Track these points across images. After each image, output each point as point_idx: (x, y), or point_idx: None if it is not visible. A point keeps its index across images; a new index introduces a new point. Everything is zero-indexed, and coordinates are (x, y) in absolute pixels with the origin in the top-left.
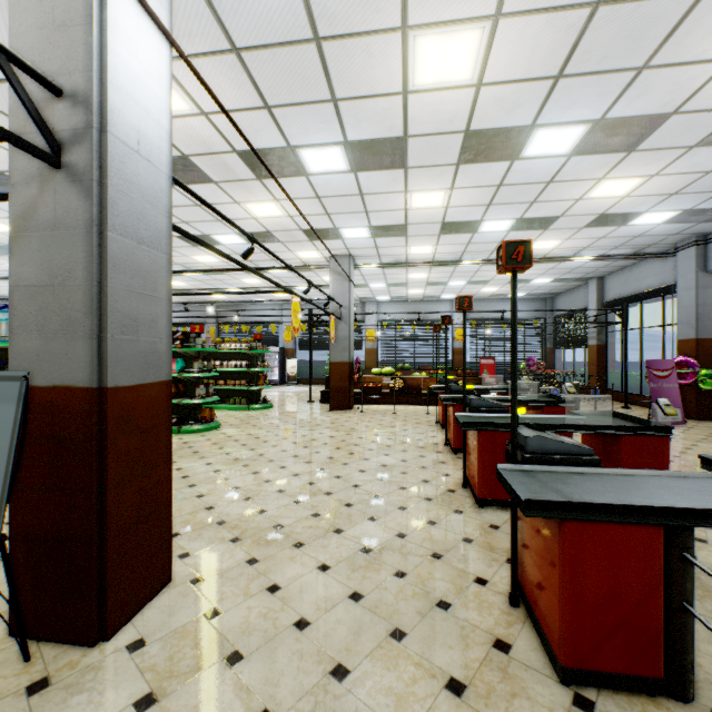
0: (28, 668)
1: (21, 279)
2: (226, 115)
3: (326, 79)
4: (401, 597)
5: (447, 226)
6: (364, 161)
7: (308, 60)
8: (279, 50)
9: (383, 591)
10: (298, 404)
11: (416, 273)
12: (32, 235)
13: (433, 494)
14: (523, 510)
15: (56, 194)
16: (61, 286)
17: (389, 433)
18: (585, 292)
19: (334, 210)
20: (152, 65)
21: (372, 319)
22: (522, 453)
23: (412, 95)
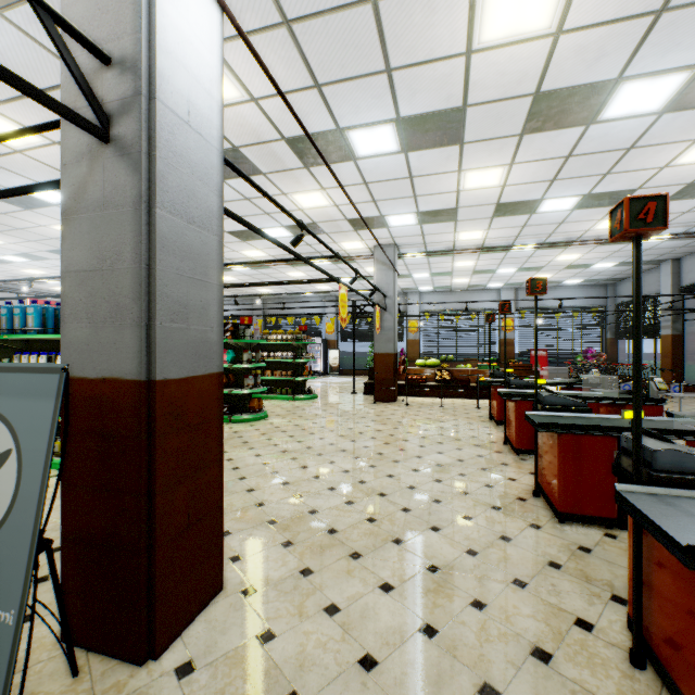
0: (75, 685)
1: (72, 264)
2: (277, 90)
3: (381, 46)
4: (484, 638)
5: (502, 207)
6: (416, 139)
7: (363, 25)
8: (332, 17)
9: (460, 626)
10: (342, 395)
11: (463, 260)
12: (82, 216)
13: (500, 502)
14: (683, 558)
15: (104, 170)
16: (110, 270)
17: (439, 428)
18: (656, 276)
19: (381, 197)
20: (203, 29)
21: (414, 310)
22: (648, 470)
23: (476, 54)
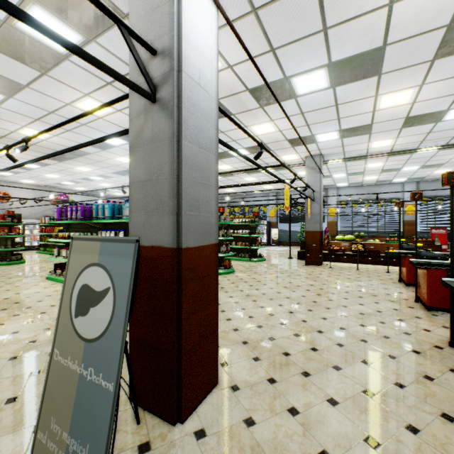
0: (138, 429)
1: (135, 178)
2: (249, 56)
3: (320, 12)
4: None
5: (410, 120)
6: (342, 77)
7: (307, 0)
8: None
9: (398, 444)
10: (282, 259)
11: (373, 163)
12: (141, 149)
13: (419, 347)
14: None
15: (153, 120)
16: (156, 180)
17: (358, 286)
18: None
19: (312, 121)
20: (207, 23)
21: (332, 200)
22: None
23: (397, 3)
